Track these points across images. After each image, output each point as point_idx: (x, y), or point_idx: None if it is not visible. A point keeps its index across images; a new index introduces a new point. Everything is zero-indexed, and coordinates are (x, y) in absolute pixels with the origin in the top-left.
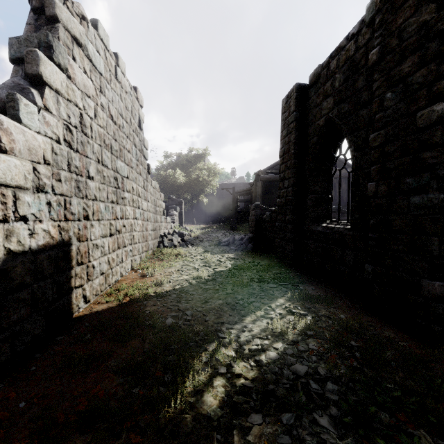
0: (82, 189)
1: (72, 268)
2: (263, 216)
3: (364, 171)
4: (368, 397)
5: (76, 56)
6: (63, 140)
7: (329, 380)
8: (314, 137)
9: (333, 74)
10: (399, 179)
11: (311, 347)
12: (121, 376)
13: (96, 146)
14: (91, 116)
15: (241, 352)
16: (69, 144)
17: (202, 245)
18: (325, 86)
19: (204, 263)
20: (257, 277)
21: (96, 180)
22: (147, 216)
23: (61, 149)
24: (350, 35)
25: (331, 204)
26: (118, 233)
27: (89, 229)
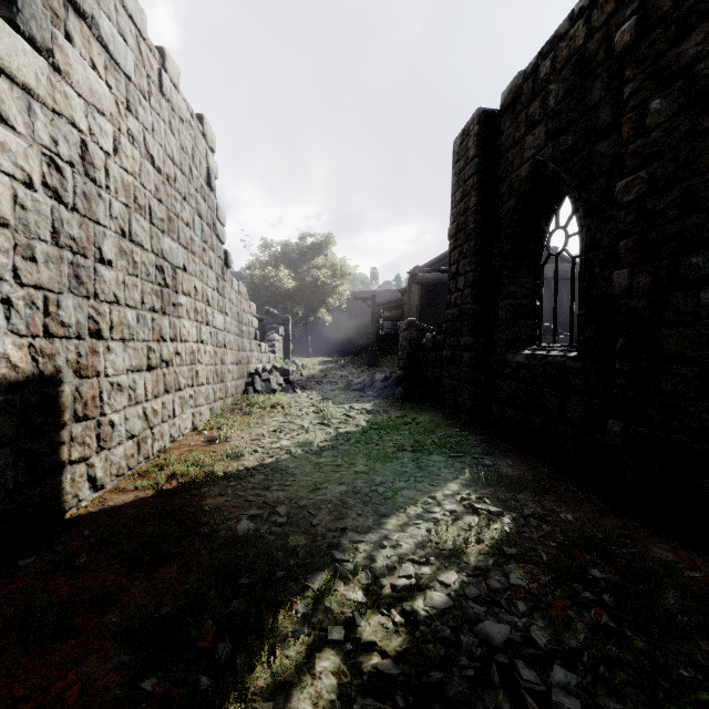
0: (87, 280)
1: (63, 427)
2: (421, 341)
3: (604, 251)
4: (642, 702)
5: (74, 34)
6: (41, 184)
7: (556, 659)
8: (510, 200)
9: (544, 85)
10: (678, 259)
11: (515, 581)
12: (126, 647)
13: (118, 206)
14: (107, 149)
15: (375, 592)
16: (54, 194)
17: (319, 389)
18: (529, 108)
19: (320, 419)
20: (410, 443)
21: (117, 266)
22: (224, 340)
23: (36, 200)
24: (577, 11)
25: (541, 315)
26: (165, 365)
27: (101, 356)
